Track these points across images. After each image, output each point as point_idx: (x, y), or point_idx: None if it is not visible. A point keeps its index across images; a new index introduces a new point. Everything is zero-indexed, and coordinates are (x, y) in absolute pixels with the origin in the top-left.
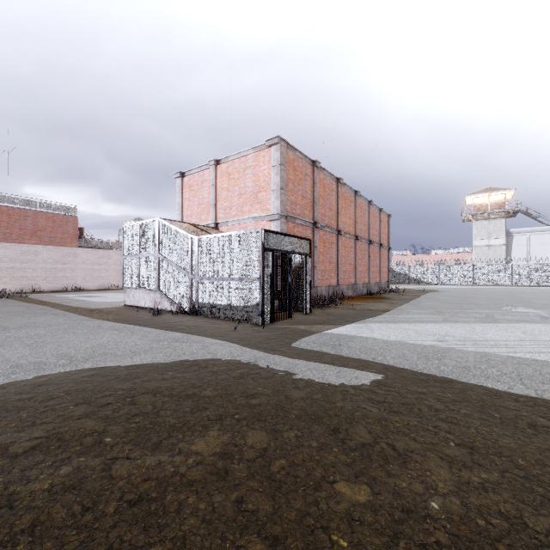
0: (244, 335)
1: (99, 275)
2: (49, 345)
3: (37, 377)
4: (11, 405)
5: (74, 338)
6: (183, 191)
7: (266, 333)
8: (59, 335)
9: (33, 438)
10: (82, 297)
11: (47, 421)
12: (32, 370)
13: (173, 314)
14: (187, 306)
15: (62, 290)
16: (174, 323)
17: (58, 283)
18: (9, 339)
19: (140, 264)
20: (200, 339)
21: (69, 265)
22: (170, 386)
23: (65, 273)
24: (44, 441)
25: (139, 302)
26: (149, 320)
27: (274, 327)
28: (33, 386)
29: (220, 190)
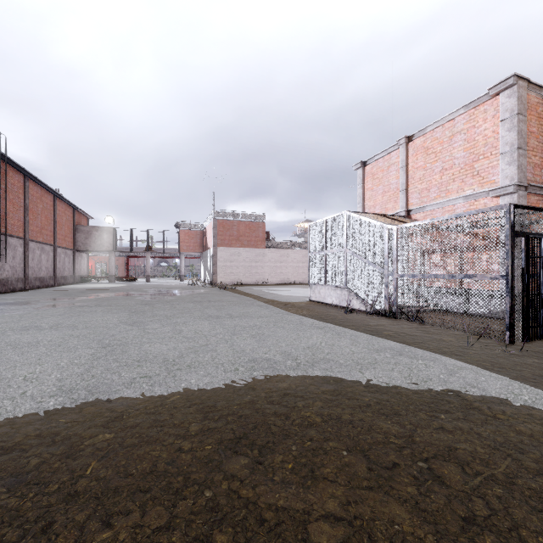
0: (494, 358)
1: (280, 271)
2: (269, 338)
3: (276, 380)
4: (271, 422)
5: (286, 333)
6: (364, 181)
7: (533, 359)
8: (272, 328)
9: (330, 517)
10: (272, 291)
11: (328, 476)
12: (267, 369)
13: (365, 315)
14: (382, 306)
15: (255, 284)
16: (375, 326)
17: (252, 278)
18: (237, 328)
19: (326, 260)
20: (431, 356)
21: (259, 263)
22: (471, 451)
23: (257, 270)
24: (349, 533)
25: (325, 299)
26: (345, 319)
27: (539, 351)
28: (279, 394)
29: (413, 171)
